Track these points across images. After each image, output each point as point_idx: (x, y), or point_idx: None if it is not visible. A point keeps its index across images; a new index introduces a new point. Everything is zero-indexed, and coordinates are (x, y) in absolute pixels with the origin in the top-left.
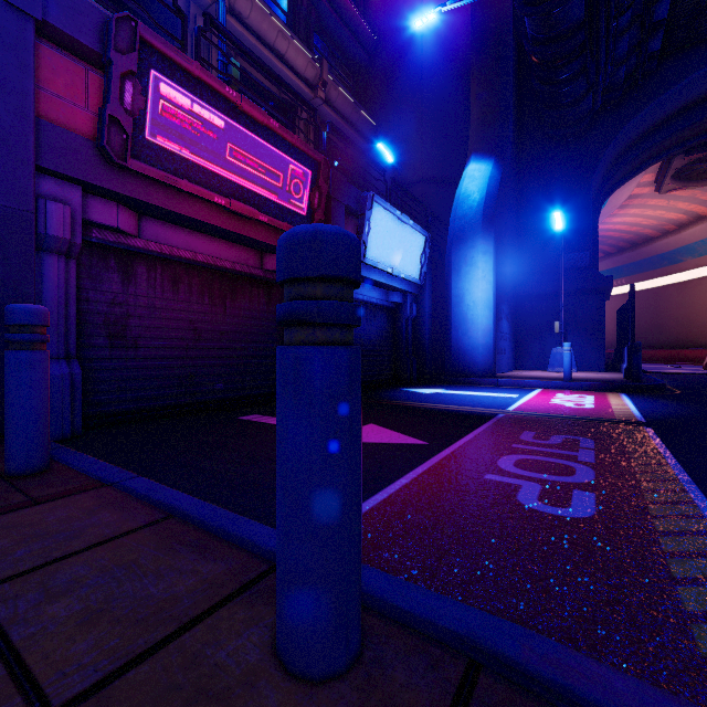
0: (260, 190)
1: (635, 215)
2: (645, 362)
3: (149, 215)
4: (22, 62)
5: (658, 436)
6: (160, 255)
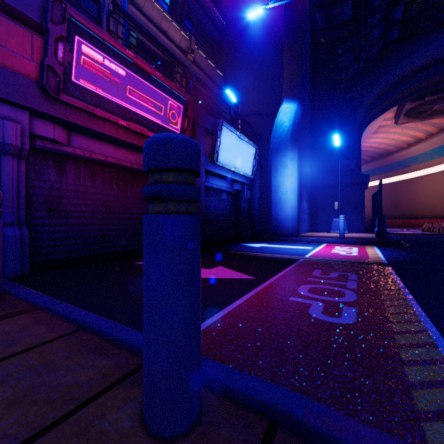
0: (149, 117)
1: (383, 138)
2: (389, 227)
3: (75, 131)
4: None
5: (395, 272)
6: (83, 158)
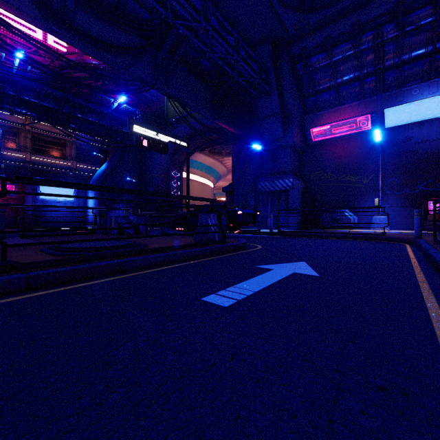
0: None
1: None
2: None
3: None
4: None
5: None
6: None
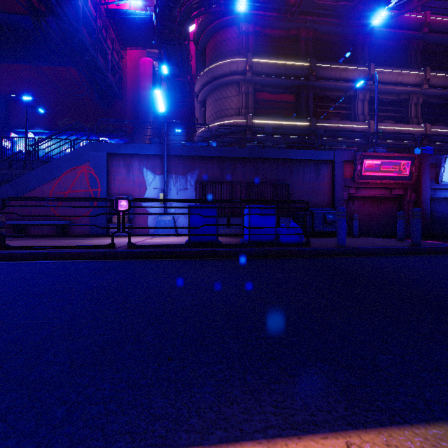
0: (391, 174)
1: None
2: None
3: (358, 188)
4: (341, 170)
5: None
6: (360, 197)
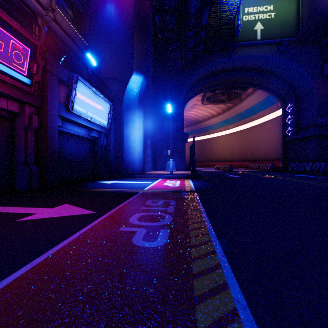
0: None
1: (196, 112)
2: (199, 167)
3: None
4: None
5: (198, 196)
6: None
